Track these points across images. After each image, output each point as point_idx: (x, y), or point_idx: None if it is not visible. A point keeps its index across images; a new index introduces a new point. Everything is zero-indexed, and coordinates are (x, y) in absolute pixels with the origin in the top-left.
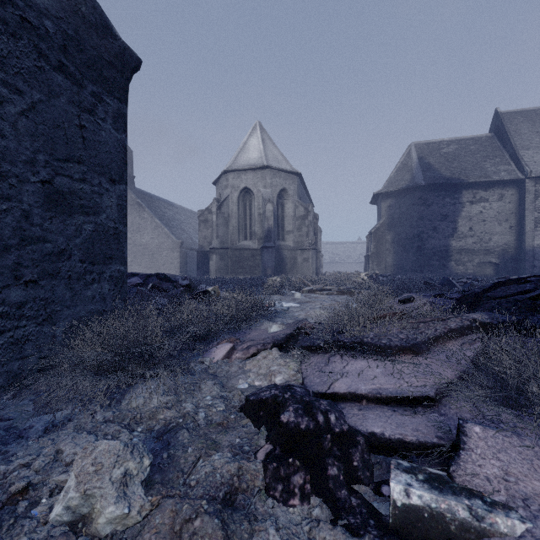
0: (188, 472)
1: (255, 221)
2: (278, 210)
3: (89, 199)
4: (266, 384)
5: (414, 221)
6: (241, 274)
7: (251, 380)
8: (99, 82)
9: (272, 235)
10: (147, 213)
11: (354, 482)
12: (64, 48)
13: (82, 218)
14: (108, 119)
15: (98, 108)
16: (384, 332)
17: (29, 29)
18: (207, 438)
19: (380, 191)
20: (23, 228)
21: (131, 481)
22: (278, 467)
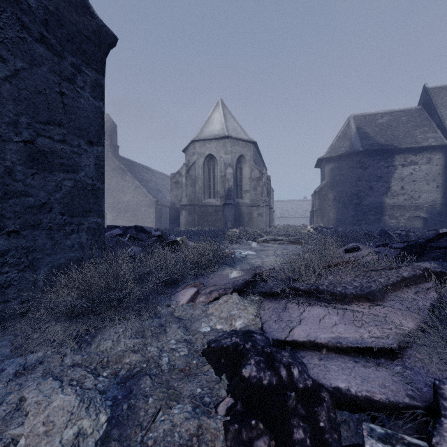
0: (147, 427)
1: (217, 182)
2: (237, 173)
3: (68, 158)
4: (227, 328)
5: (353, 182)
6: (206, 227)
7: (213, 324)
8: (79, 54)
9: (232, 194)
10: (128, 176)
11: (321, 445)
12: (45, 22)
13: (62, 175)
14: (86, 88)
15: (77, 77)
16: (338, 279)
17: (13, 3)
18: (169, 386)
19: (323, 157)
20: (6, 183)
21: (84, 442)
22: (240, 429)
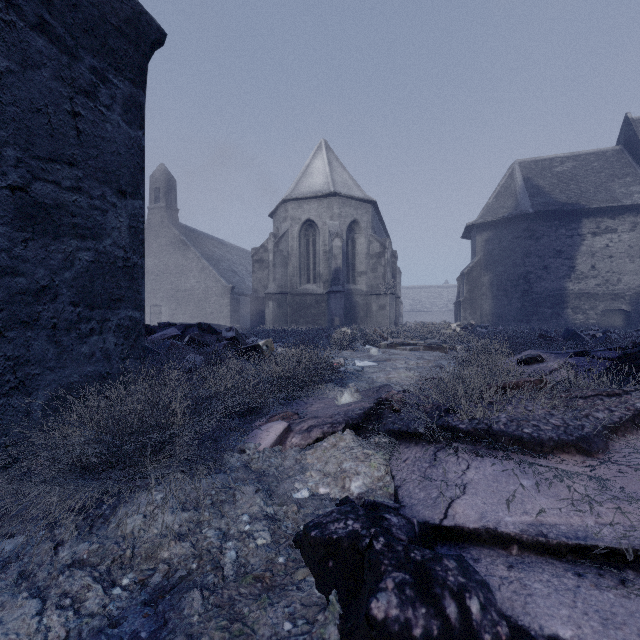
0: None
1: (319, 260)
2: (348, 247)
3: (85, 217)
4: (336, 493)
5: (519, 258)
6: (303, 325)
7: (314, 485)
8: (103, 54)
9: (341, 277)
10: (192, 252)
11: None
12: None
13: (75, 243)
14: (116, 107)
15: (100, 90)
16: (523, 413)
17: None
18: (234, 613)
19: (474, 222)
20: None
21: None
22: None
